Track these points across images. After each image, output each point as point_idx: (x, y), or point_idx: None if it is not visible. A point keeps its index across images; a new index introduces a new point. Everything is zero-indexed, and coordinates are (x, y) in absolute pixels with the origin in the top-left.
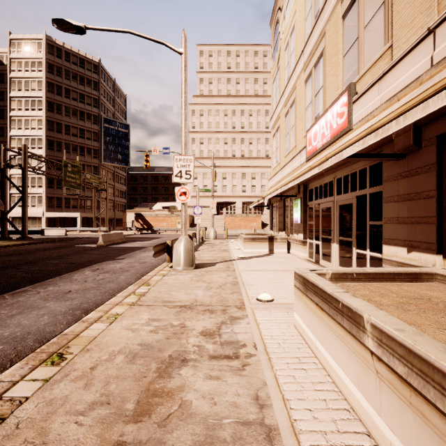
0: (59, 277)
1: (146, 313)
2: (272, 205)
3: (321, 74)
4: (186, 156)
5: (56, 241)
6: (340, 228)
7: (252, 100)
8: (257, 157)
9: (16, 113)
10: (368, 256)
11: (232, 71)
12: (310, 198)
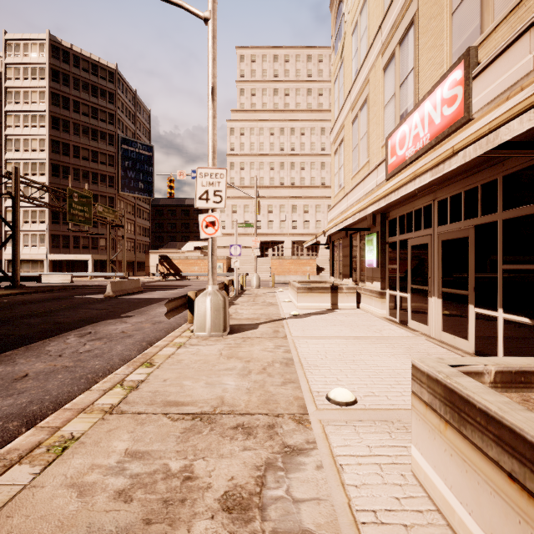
0: (26, 347)
1: (126, 436)
2: (333, 243)
3: (411, 52)
4: (215, 169)
5: (55, 290)
6: (444, 274)
7: (304, 116)
8: (311, 186)
9: (13, 131)
10: (501, 319)
11: (280, 80)
12: (391, 232)
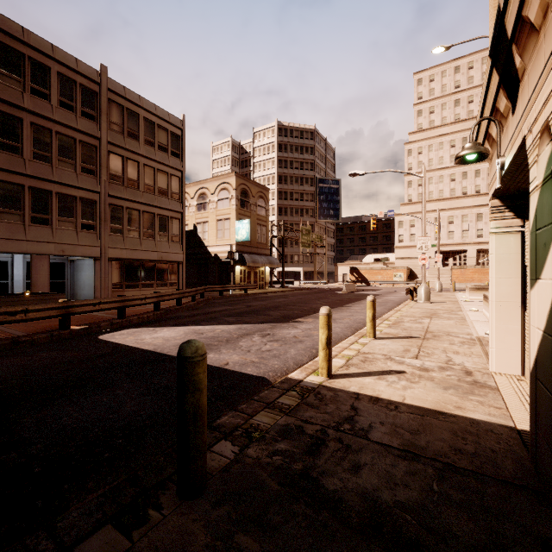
0: (356, 302)
1: (418, 309)
2: None
3: None
4: (425, 237)
5: (304, 289)
6: None
7: None
8: None
9: None
10: None
11: (461, 90)
12: None
